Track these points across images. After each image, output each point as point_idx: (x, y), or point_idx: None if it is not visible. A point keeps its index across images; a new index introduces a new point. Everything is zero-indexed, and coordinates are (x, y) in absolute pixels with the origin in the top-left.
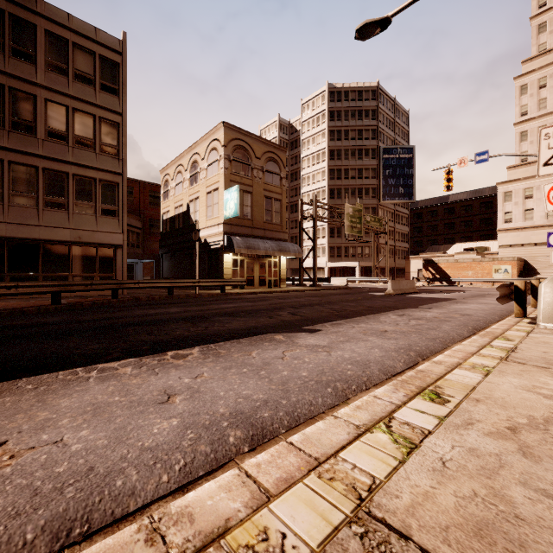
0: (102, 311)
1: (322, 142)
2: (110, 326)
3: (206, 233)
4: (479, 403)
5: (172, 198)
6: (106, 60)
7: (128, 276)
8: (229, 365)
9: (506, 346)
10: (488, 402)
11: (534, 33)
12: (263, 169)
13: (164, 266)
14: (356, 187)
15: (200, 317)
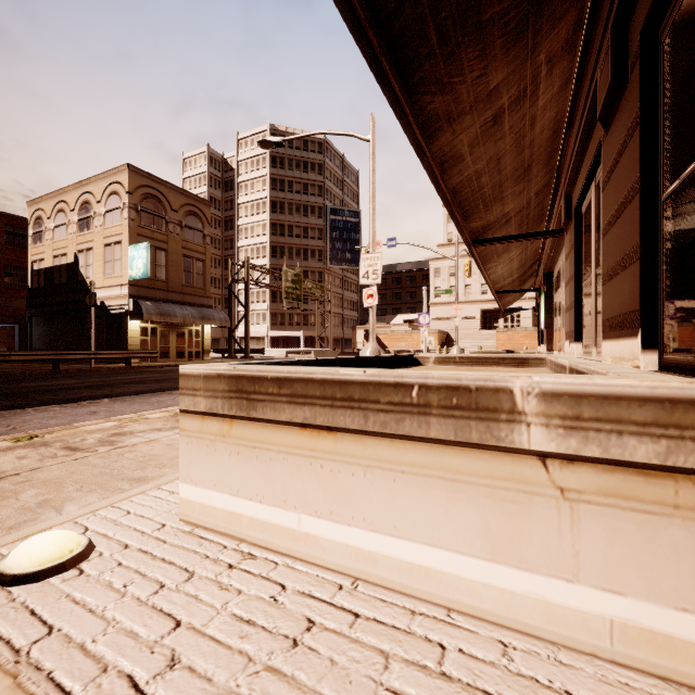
0: None
1: (263, 190)
2: (5, 394)
3: (104, 294)
4: None
5: (49, 243)
6: None
7: None
8: (133, 403)
9: None
10: None
11: None
12: (182, 224)
13: (35, 333)
14: (301, 248)
15: (104, 385)
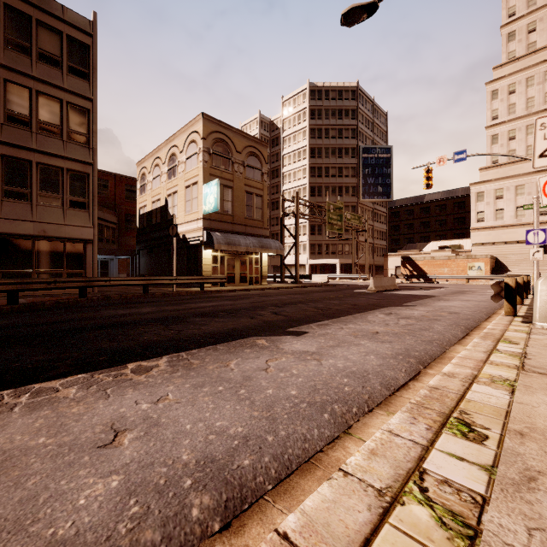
0: (64, 312)
1: (303, 139)
2: (67, 330)
3: (185, 229)
4: (526, 440)
5: (149, 192)
6: (75, 42)
7: (102, 273)
8: (201, 382)
9: (514, 350)
10: (536, 436)
11: (504, 41)
12: (244, 164)
13: (141, 263)
14: (336, 186)
15: (175, 318)
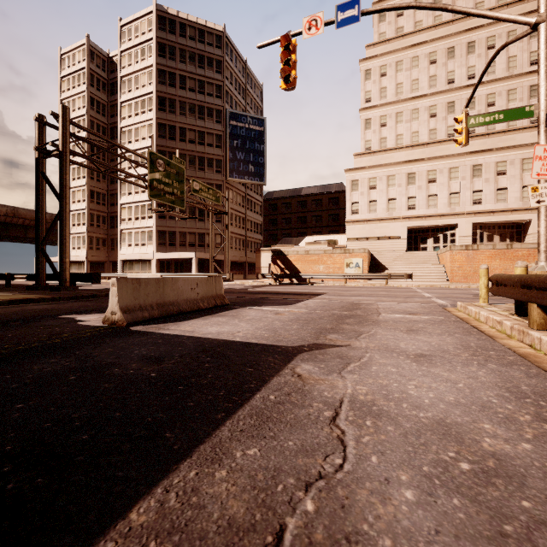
0: None
1: (149, 83)
2: None
3: None
4: None
5: None
6: None
7: None
8: None
9: None
10: None
11: (376, 20)
12: None
13: None
14: (196, 155)
15: None
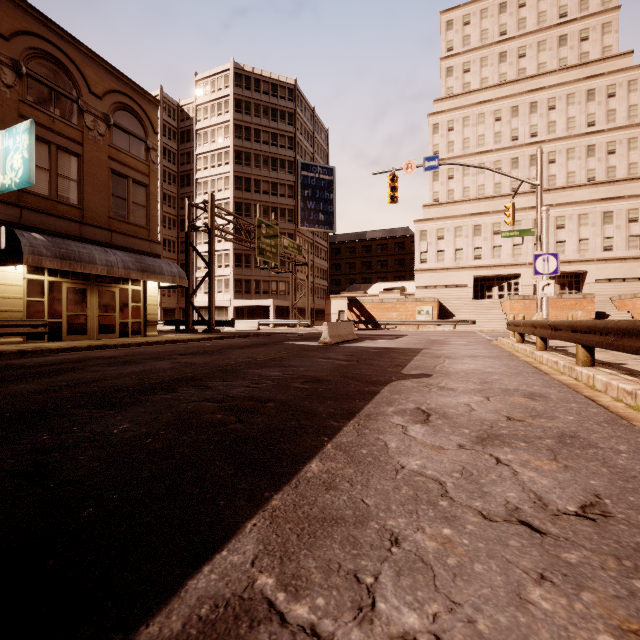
0: None
1: (225, 137)
2: None
3: None
4: None
5: None
6: None
7: None
8: None
9: None
10: None
11: (443, 74)
12: (109, 121)
13: None
14: (269, 206)
15: None
